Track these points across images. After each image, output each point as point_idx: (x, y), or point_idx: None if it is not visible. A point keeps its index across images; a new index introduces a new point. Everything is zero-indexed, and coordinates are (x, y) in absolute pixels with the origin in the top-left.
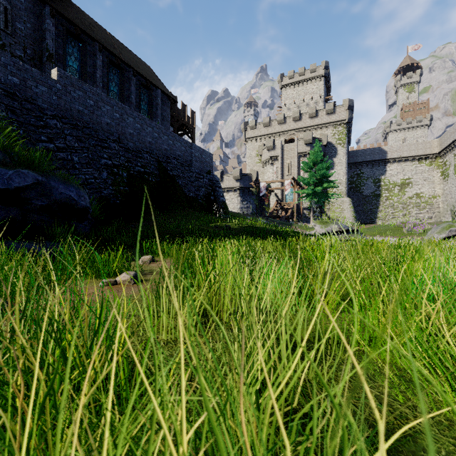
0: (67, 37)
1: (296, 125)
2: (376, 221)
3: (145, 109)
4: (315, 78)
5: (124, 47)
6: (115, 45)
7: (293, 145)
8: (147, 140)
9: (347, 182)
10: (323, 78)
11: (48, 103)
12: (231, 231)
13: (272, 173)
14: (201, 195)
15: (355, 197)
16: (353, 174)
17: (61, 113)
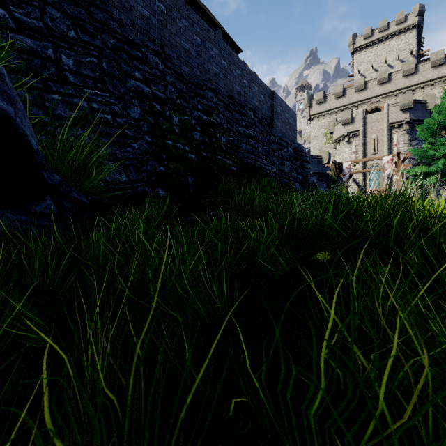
0: None
1: (383, 88)
2: None
3: None
4: (402, 31)
5: None
6: None
7: (380, 114)
8: (211, 69)
9: None
10: (414, 28)
11: None
12: None
13: (349, 153)
14: (286, 172)
15: None
16: None
17: None
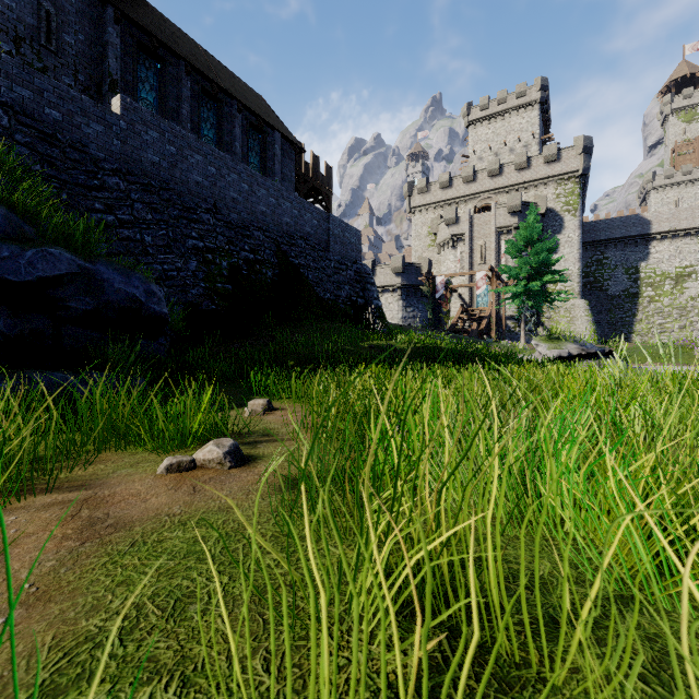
0: (138, 54)
1: (494, 182)
2: (631, 339)
3: (256, 163)
4: (524, 107)
5: (224, 68)
6: (211, 66)
7: (488, 216)
8: (258, 209)
9: (581, 274)
10: (537, 105)
11: (106, 151)
12: (398, 354)
13: (454, 262)
14: (343, 297)
15: (593, 299)
16: (591, 261)
17: (126, 167)
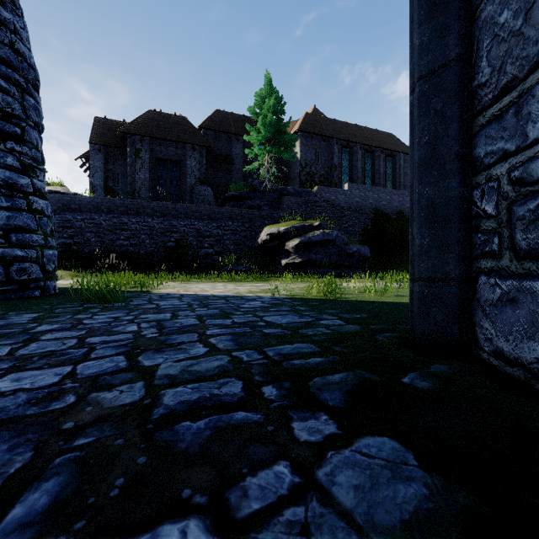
0: (342, 150)
1: None
2: None
3: (390, 173)
4: None
5: (373, 131)
6: (368, 136)
7: None
8: (394, 205)
9: None
10: None
11: (344, 203)
12: None
13: None
14: None
15: None
16: None
17: (349, 206)
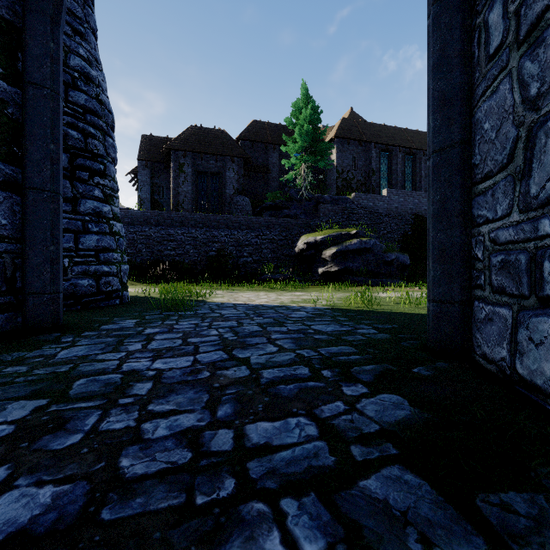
0: (380, 154)
1: None
2: None
3: None
4: None
5: (414, 132)
6: (408, 138)
7: None
8: None
9: None
10: None
11: (383, 209)
12: None
13: None
14: None
15: None
16: None
17: (388, 212)
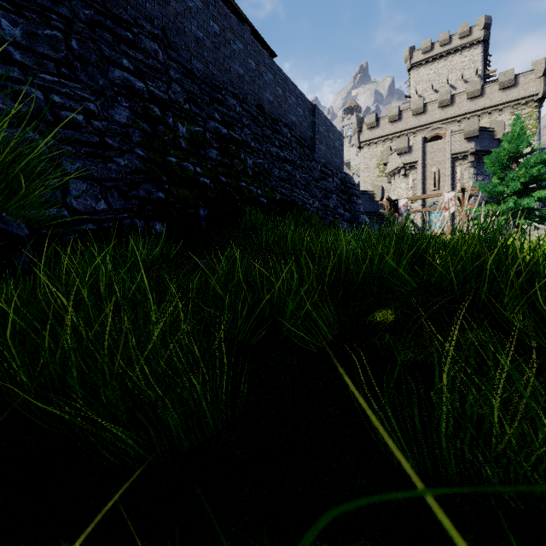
0: None
1: (445, 113)
2: None
3: None
4: (466, 46)
5: None
6: None
7: (442, 143)
8: (233, 69)
9: None
10: (480, 43)
11: None
12: None
13: (406, 189)
14: (330, 208)
15: None
16: None
17: None
